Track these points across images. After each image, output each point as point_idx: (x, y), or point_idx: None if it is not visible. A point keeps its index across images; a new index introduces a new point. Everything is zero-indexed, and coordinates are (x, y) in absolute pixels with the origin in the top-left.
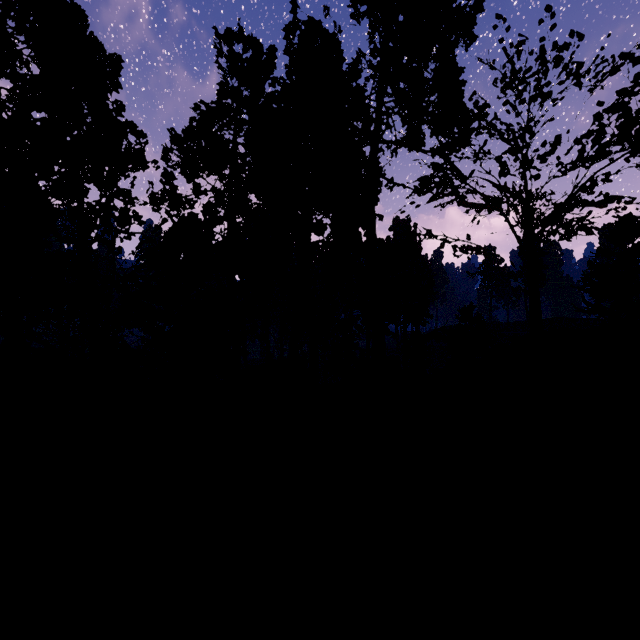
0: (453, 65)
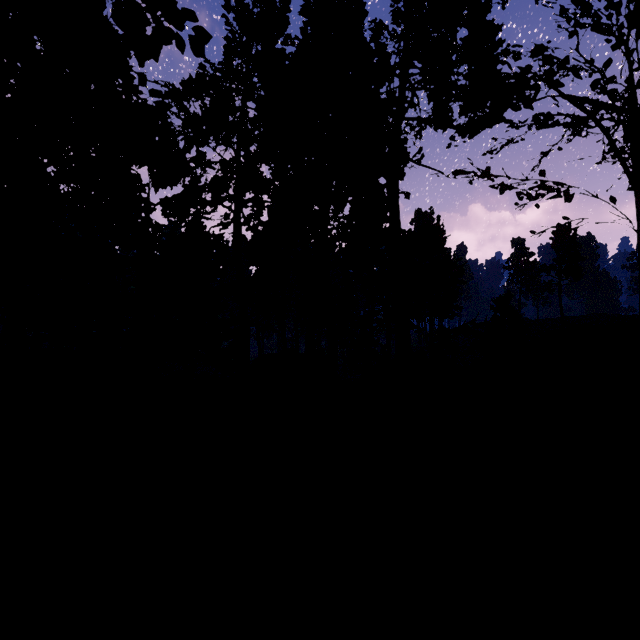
0: (489, 22)
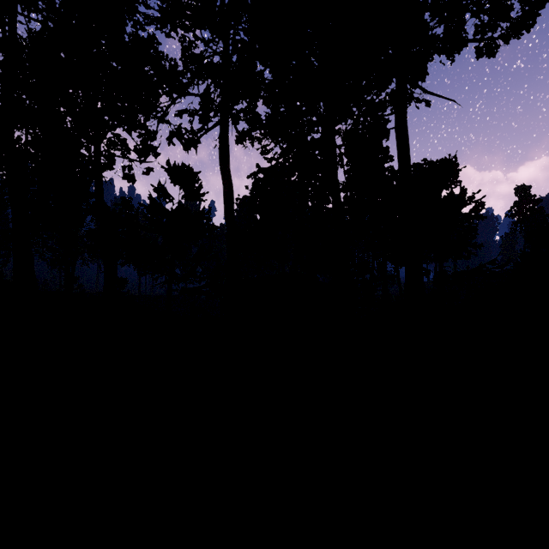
0: None
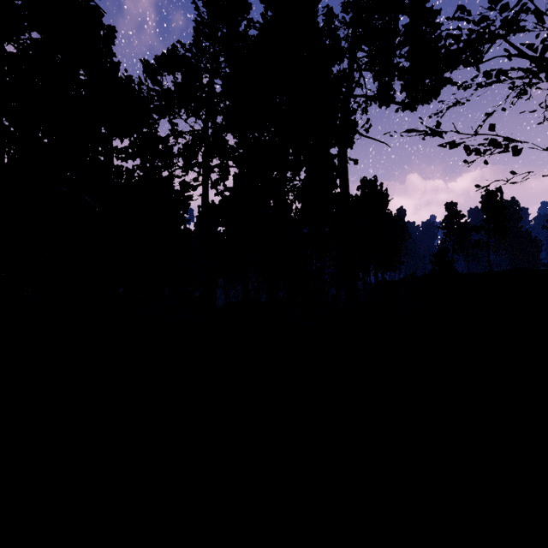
0: (429, 8)
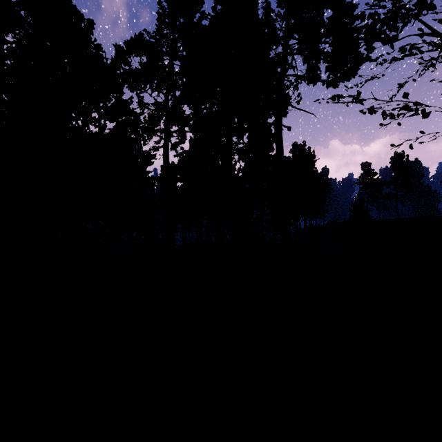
0: (349, 2)
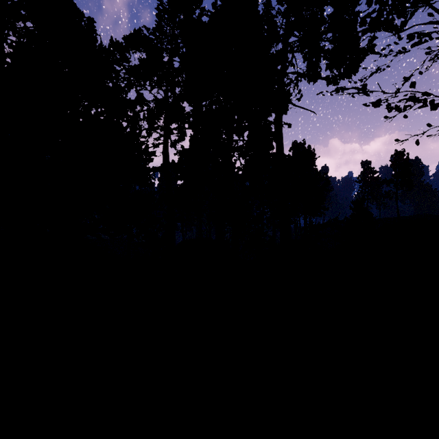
0: None
